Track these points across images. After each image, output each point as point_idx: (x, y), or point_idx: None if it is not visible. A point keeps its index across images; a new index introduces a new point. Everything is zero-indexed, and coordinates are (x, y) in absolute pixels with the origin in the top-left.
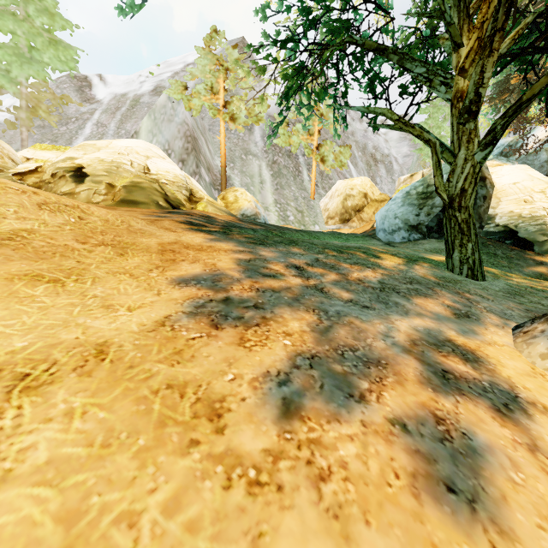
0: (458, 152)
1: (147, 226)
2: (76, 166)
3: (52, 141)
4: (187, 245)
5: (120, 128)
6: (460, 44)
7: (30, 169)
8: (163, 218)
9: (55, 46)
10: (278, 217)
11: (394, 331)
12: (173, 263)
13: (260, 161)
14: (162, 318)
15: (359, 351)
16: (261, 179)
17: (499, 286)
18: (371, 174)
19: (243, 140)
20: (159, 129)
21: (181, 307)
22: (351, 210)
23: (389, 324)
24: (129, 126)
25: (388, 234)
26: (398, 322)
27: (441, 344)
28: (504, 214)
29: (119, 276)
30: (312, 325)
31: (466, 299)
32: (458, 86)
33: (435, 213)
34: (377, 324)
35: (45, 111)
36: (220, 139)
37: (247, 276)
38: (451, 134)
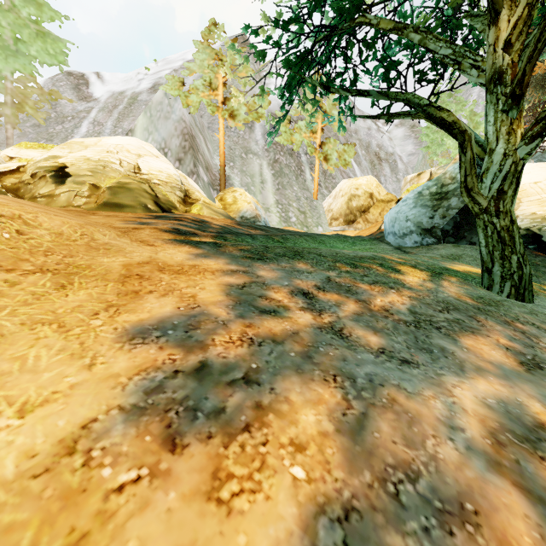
0: (496, 147)
1: (117, 239)
2: (59, 165)
3: (47, 140)
4: (163, 265)
5: (117, 127)
6: (500, 16)
7: (10, 168)
8: (145, 226)
9: (43, 38)
10: (280, 219)
11: (459, 414)
12: (134, 297)
13: (261, 160)
14: (75, 431)
15: (421, 479)
16: (262, 178)
17: (545, 307)
18: (375, 173)
19: (243, 139)
20: (155, 127)
21: (119, 396)
22: (356, 210)
23: (447, 398)
24: (126, 124)
25: (398, 237)
26: (458, 390)
27: (535, 437)
28: (526, 216)
29: (39, 328)
30: (335, 416)
31: (521, 332)
32: (496, 66)
33: (451, 215)
34: (430, 398)
35: (32, 107)
36: (219, 137)
37: (237, 314)
38: (486, 124)
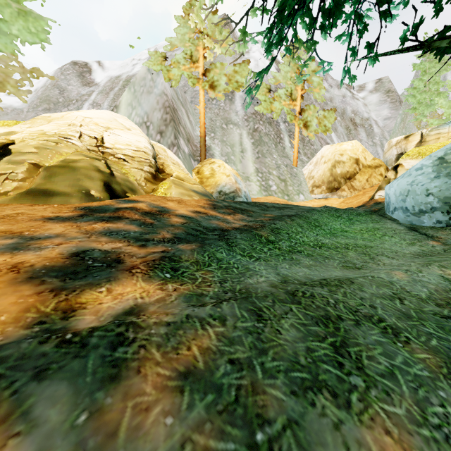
0: None
1: None
2: (5, 142)
3: None
4: None
5: (112, 106)
6: None
7: None
8: None
9: (24, 17)
10: (260, 188)
11: None
12: None
13: (241, 129)
14: None
15: None
16: (242, 148)
17: None
18: (350, 138)
19: (224, 110)
20: (138, 102)
21: None
22: (340, 177)
23: None
24: None
25: (411, 214)
26: None
27: None
28: None
29: None
30: None
31: None
32: None
33: None
34: None
35: (14, 86)
36: (199, 108)
37: None
38: None
